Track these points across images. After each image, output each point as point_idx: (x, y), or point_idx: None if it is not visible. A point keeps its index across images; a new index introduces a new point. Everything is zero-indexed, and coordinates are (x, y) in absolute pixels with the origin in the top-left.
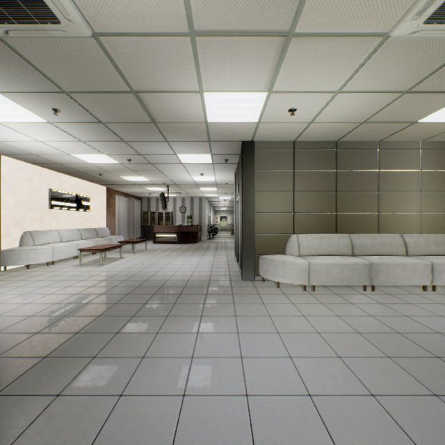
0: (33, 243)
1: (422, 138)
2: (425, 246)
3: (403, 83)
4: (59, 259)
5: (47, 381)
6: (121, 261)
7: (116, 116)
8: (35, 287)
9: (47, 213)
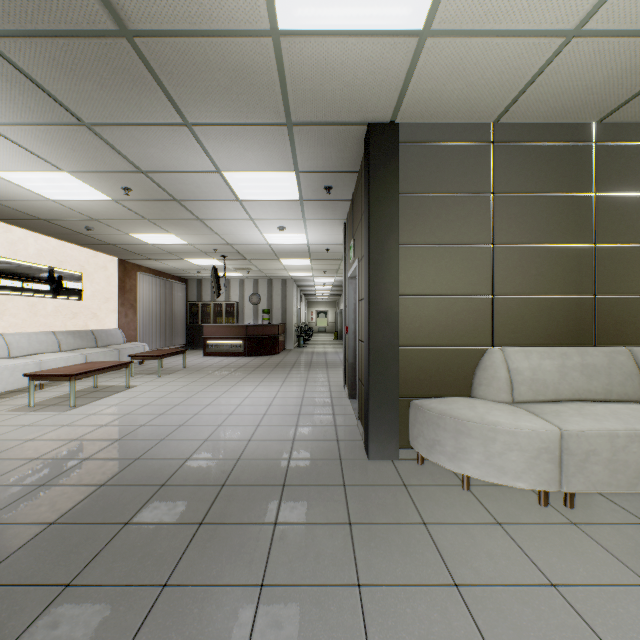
0: None
1: None
2: None
3: None
4: None
5: None
6: (121, 395)
7: None
8: None
9: None
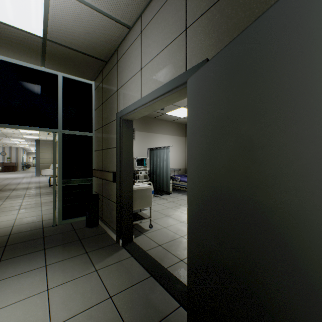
0: None
1: None
2: None
3: None
4: None
5: None
6: None
7: None
8: None
9: None
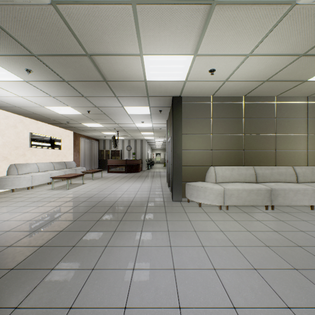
0: (17, 173)
1: (309, 93)
2: (311, 175)
3: (301, 47)
4: (36, 184)
5: (9, 293)
6: (83, 186)
7: (76, 75)
8: (15, 207)
9: (28, 151)
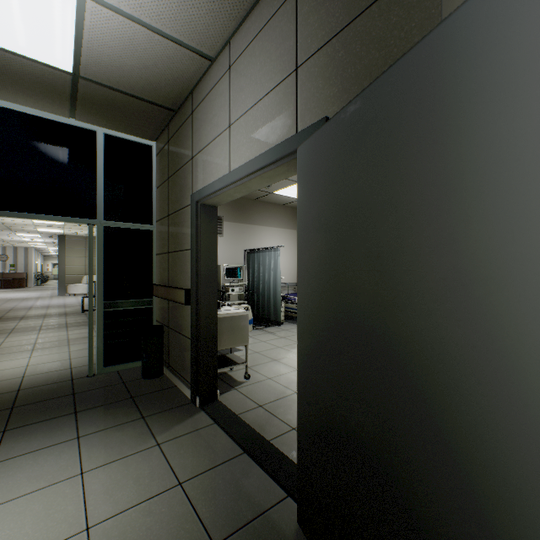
0: None
1: None
2: None
3: None
4: None
5: None
6: None
7: None
8: None
9: None
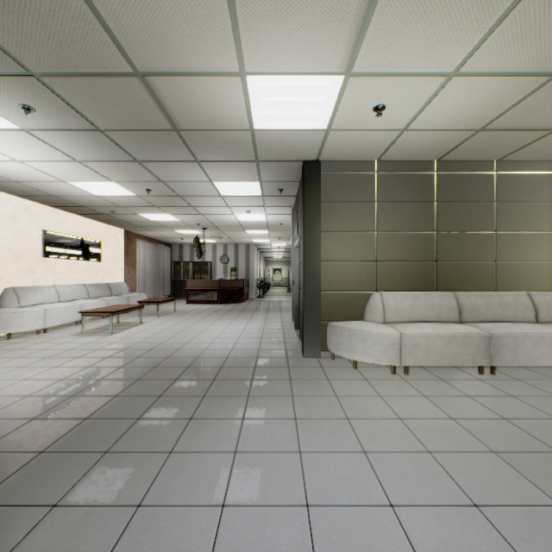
0: (18, 304)
1: None
2: None
3: None
4: (54, 325)
5: None
6: (139, 327)
7: (119, 119)
8: (7, 368)
9: (40, 263)
